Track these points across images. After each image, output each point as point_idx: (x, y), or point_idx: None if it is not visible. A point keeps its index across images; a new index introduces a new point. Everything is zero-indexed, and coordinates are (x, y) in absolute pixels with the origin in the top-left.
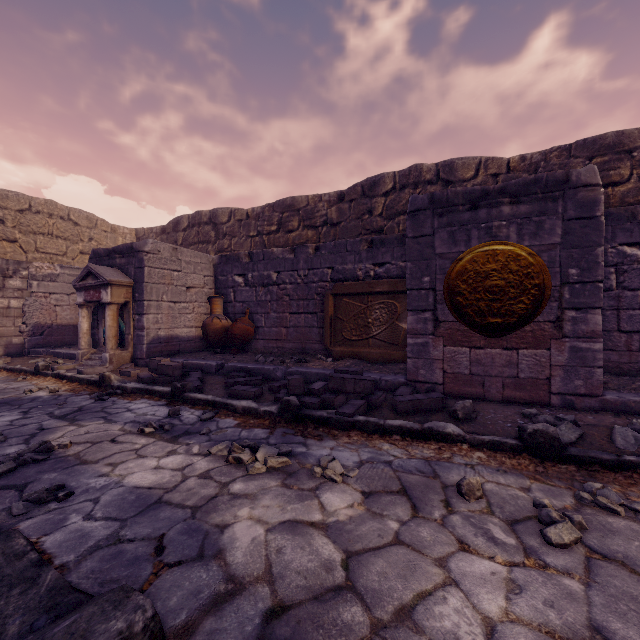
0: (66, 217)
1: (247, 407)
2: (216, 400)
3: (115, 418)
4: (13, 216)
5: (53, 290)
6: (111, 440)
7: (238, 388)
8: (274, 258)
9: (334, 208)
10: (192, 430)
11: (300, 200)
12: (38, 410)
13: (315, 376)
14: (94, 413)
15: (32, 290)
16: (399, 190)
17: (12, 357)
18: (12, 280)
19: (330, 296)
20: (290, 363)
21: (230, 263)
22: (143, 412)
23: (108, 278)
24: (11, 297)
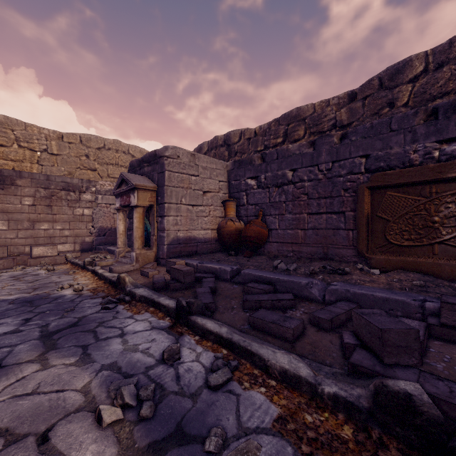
0: (127, 152)
1: (290, 372)
2: (233, 340)
3: (96, 351)
4: (94, 152)
5: (112, 202)
6: (42, 434)
7: (264, 316)
8: (289, 155)
9: (344, 109)
10: (189, 424)
11: (306, 109)
12: (39, 318)
13: (382, 303)
14: (82, 334)
15: (98, 202)
16: (433, 70)
17: (85, 252)
18: (85, 194)
19: (366, 190)
20: (322, 274)
21: (243, 167)
22: (135, 342)
23: (134, 182)
24: (84, 207)
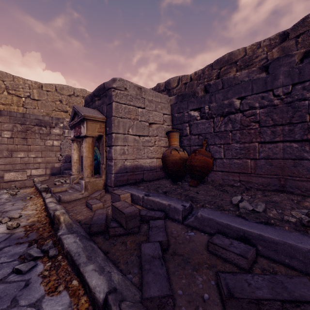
0: None
1: None
2: None
3: None
4: (66, 98)
5: None
6: None
7: None
8: (236, 83)
9: (275, 49)
10: None
11: (237, 53)
12: None
13: None
14: None
15: (65, 135)
16: None
17: (54, 175)
18: (54, 129)
19: None
20: None
21: (185, 100)
22: None
23: (83, 113)
24: (54, 139)
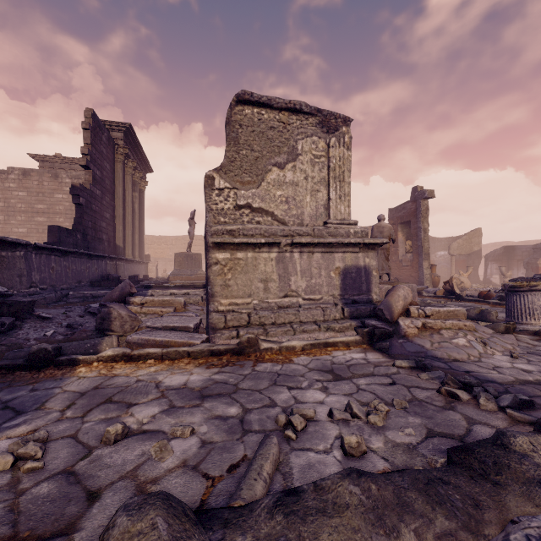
0: None
1: None
2: None
3: None
4: None
5: None
6: None
7: None
8: None
9: None
10: None
11: (531, 241)
12: None
13: None
14: None
15: None
16: None
17: None
18: None
19: None
20: None
21: None
22: None
23: None
24: None
